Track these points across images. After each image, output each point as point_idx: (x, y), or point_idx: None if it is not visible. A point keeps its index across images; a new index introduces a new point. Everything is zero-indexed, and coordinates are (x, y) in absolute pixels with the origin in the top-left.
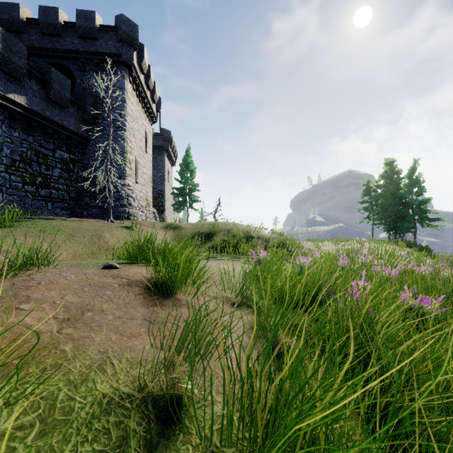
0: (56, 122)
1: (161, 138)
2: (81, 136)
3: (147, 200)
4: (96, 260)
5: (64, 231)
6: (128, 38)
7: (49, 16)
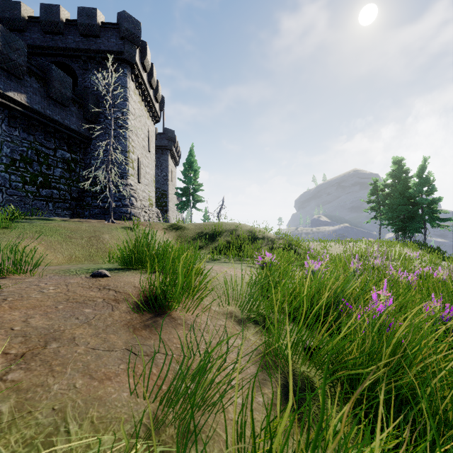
0: (58, 120)
1: (164, 138)
2: (83, 136)
3: (150, 200)
4: (93, 263)
5: (61, 233)
6: (130, 35)
7: (51, 14)
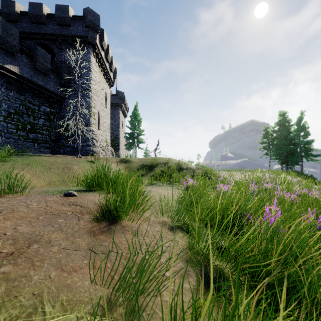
0: (41, 85)
1: (116, 97)
2: (59, 96)
3: (107, 142)
4: (66, 186)
5: (43, 164)
6: (92, 25)
7: (36, 9)
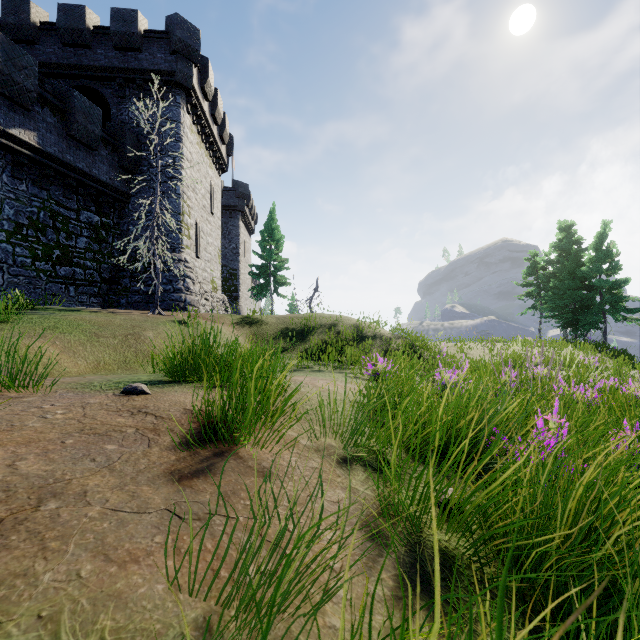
0: (82, 169)
1: (233, 194)
2: (118, 191)
3: (213, 283)
4: (129, 372)
5: (85, 329)
6: (185, 48)
7: (73, 18)
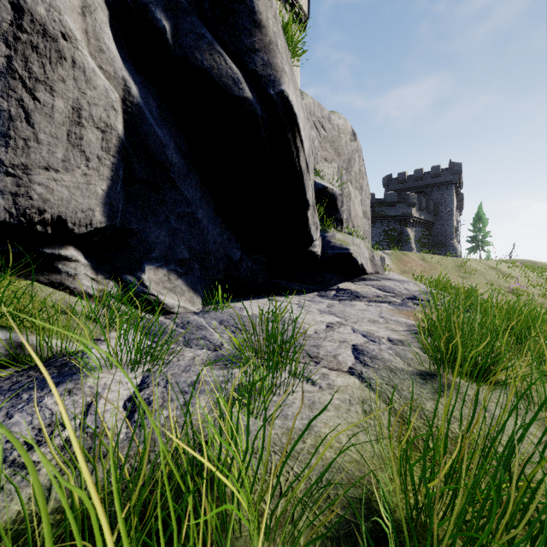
0: (428, 220)
1: None
2: (433, 223)
3: None
4: None
5: None
6: (456, 172)
7: (419, 173)
